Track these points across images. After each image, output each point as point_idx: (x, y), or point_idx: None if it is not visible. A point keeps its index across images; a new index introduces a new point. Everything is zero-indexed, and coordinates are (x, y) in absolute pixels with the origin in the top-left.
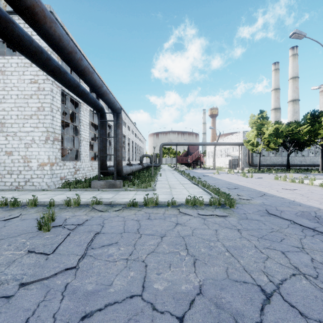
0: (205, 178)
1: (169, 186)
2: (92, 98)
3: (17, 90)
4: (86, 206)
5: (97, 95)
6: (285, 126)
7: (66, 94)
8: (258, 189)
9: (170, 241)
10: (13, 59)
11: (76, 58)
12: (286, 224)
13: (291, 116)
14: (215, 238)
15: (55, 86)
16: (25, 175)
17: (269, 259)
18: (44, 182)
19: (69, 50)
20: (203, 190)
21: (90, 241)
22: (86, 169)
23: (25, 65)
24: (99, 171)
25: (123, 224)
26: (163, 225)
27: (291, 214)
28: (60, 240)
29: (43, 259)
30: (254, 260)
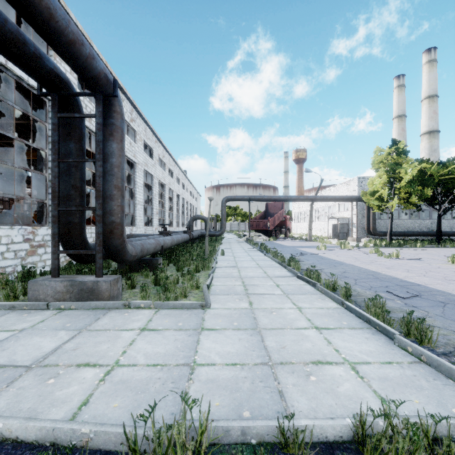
0: (311, 261)
1: (243, 288)
2: None
3: None
4: None
5: None
6: (438, 167)
7: (0, 68)
8: None
9: None
10: None
11: None
12: None
13: (427, 156)
14: None
15: None
16: None
17: None
18: None
19: None
20: (339, 303)
21: None
22: None
23: None
24: (55, 252)
25: None
26: None
27: None
28: None
29: None
30: None
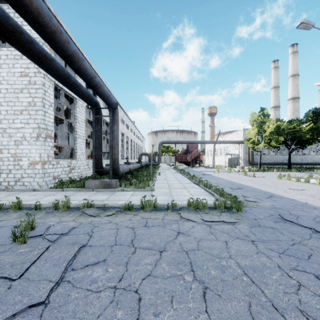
0: (206, 177)
1: (168, 186)
2: (85, 91)
3: (6, 84)
4: (76, 210)
5: (89, 86)
6: (287, 124)
7: (60, 89)
8: (264, 189)
9: (171, 259)
10: (2, 51)
11: (62, 39)
12: (307, 234)
13: (291, 114)
14: (227, 254)
15: (47, 80)
16: (16, 174)
17: (303, 288)
18: (35, 182)
19: (52, 28)
20: (205, 190)
21: (72, 258)
22: (81, 167)
23: (16, 57)
24: (94, 170)
25: (115, 234)
26: (163, 235)
27: (310, 220)
28: (35, 257)
29: (5, 288)
30: (282, 290)
